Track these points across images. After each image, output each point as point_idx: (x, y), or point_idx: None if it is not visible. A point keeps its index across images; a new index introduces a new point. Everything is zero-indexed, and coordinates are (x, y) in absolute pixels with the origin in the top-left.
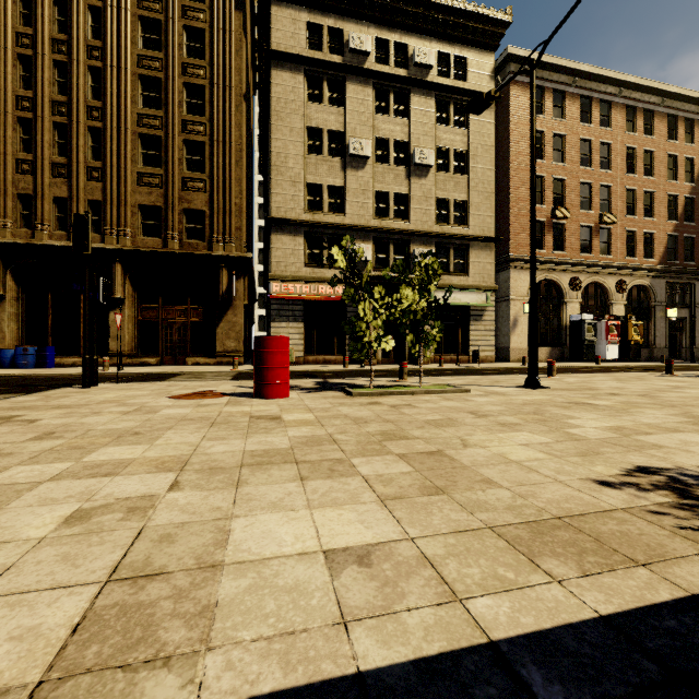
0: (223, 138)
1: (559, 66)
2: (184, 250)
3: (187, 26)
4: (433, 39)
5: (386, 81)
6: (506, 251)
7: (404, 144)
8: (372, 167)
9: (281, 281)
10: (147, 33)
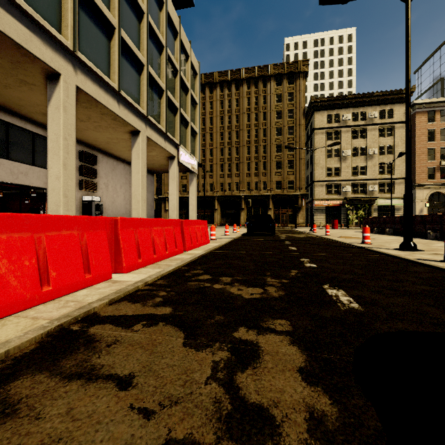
0: (299, 157)
1: (443, 101)
2: (288, 193)
3: (288, 126)
4: (377, 106)
5: (356, 127)
6: (414, 182)
7: (364, 147)
8: (351, 158)
9: (317, 200)
10: (277, 131)
